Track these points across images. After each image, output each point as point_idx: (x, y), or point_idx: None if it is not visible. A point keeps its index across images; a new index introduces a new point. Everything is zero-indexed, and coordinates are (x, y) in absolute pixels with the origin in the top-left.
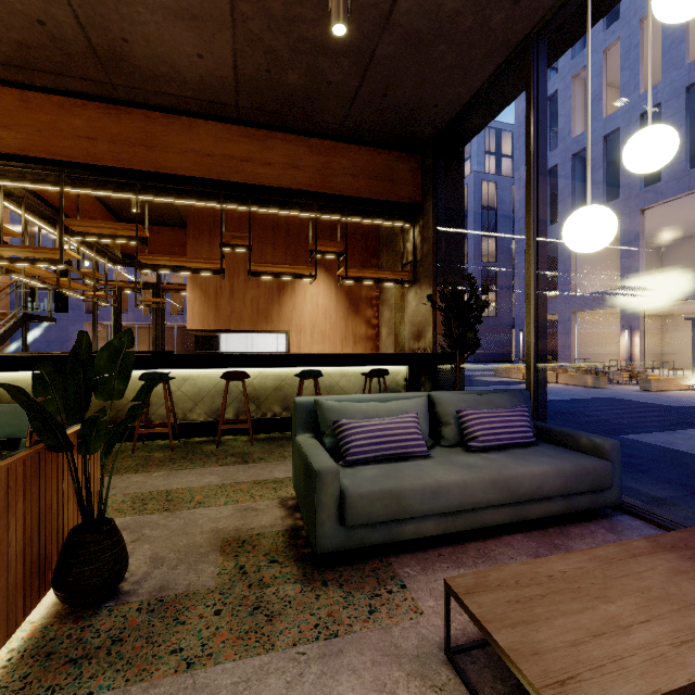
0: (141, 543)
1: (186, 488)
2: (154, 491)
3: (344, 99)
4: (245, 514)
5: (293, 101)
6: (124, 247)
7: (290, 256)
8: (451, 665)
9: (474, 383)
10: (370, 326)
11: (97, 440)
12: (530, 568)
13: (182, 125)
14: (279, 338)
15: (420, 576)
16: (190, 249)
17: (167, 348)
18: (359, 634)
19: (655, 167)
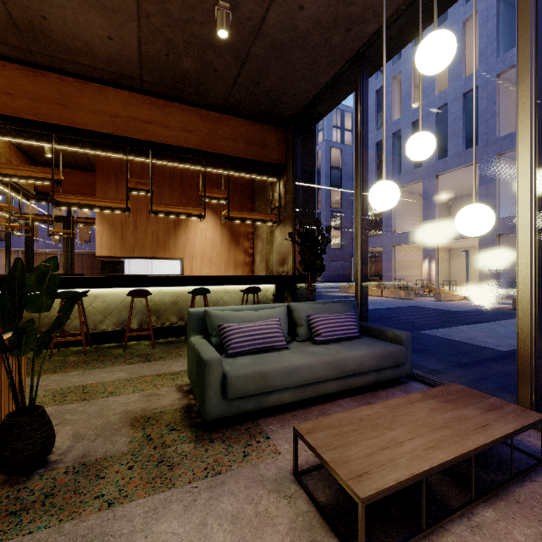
0: (64, 425)
1: (99, 382)
2: (72, 386)
3: (227, 83)
4: (150, 398)
5: (187, 80)
6: (37, 185)
7: (184, 199)
8: (297, 482)
9: (324, 297)
10: (247, 254)
11: (27, 344)
12: (349, 415)
13: (94, 90)
14: (175, 263)
15: (280, 430)
16: (99, 190)
17: (75, 271)
18: (236, 471)
19: (423, 158)
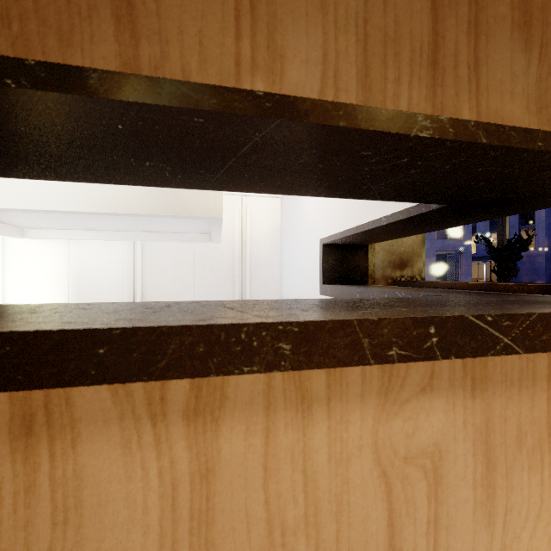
0: None
1: None
2: None
3: None
4: None
5: None
6: None
7: None
8: None
9: None
10: None
11: None
12: None
13: None
14: None
15: None
16: None
17: None
18: None
19: None
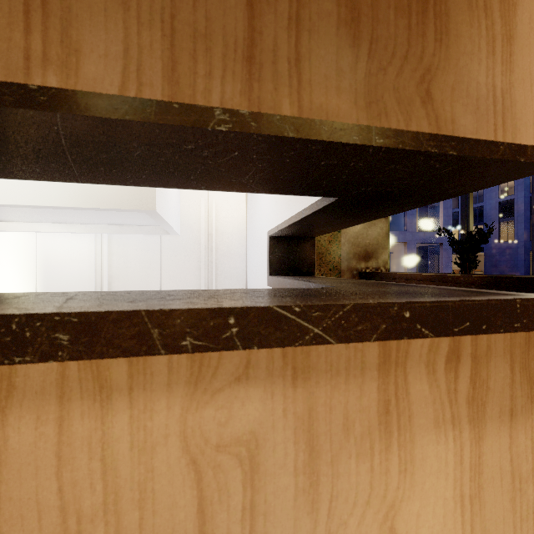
0: None
1: None
2: None
3: None
4: None
5: None
6: None
7: None
8: None
9: None
10: None
11: None
12: None
13: None
14: None
15: None
16: None
17: None
18: None
19: None
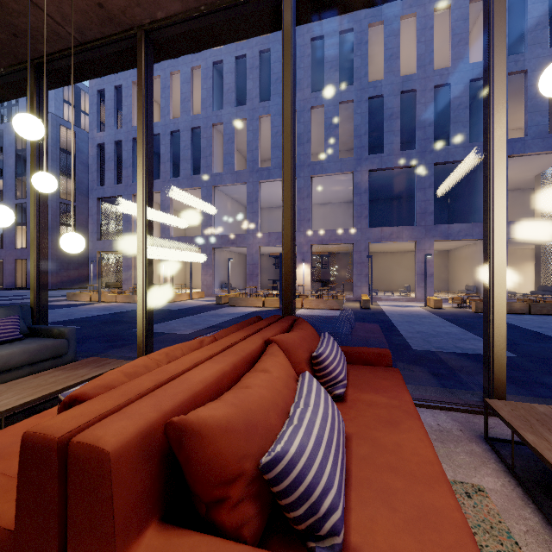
0: None
1: None
2: None
3: None
4: None
5: None
6: None
7: None
8: None
9: None
10: None
11: None
12: None
13: None
14: None
15: None
16: None
17: None
18: None
19: (47, 192)
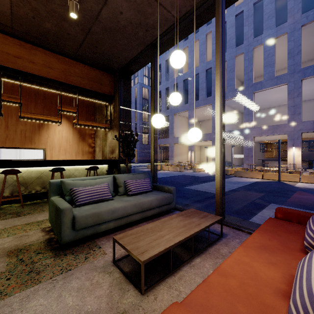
0: None
1: None
2: None
3: (76, 43)
4: (21, 238)
5: (48, 35)
6: None
7: (46, 110)
8: (115, 265)
9: (138, 172)
10: (91, 147)
11: None
12: (142, 228)
13: None
14: (38, 152)
15: (107, 242)
16: None
17: None
18: (81, 267)
19: (176, 104)
